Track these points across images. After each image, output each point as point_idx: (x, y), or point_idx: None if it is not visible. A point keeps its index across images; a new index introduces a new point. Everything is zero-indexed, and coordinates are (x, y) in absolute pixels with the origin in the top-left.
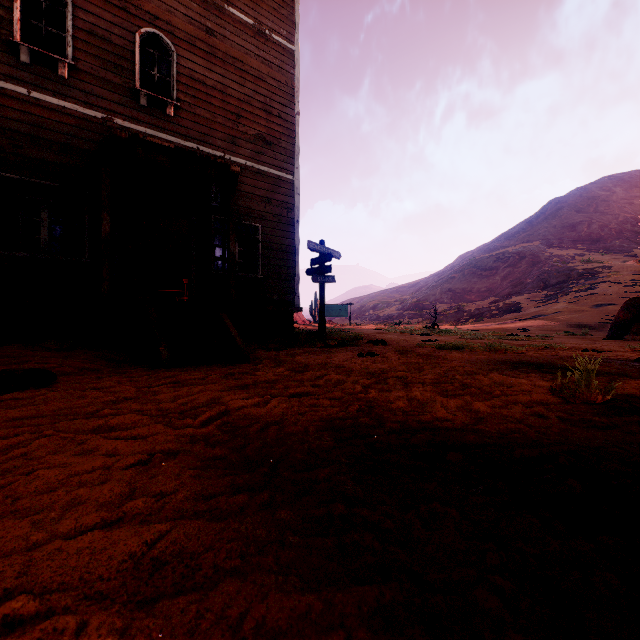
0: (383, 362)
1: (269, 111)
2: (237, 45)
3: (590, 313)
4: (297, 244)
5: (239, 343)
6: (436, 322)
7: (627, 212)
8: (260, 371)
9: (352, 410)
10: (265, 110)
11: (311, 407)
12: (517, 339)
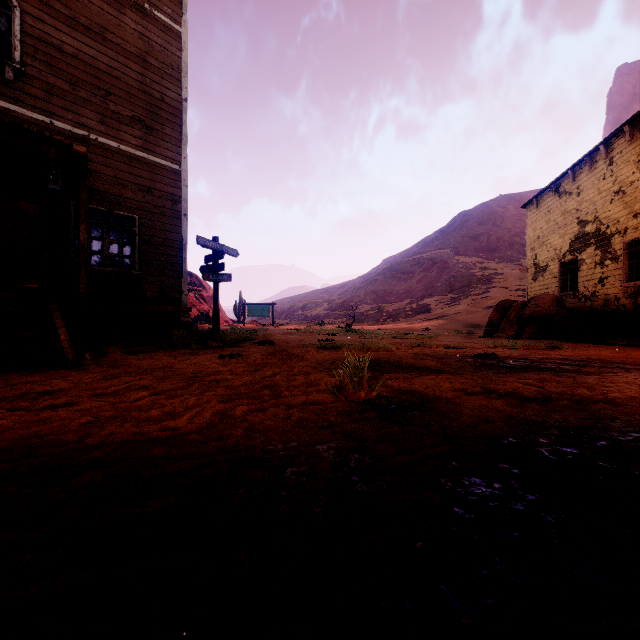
0: (234, 364)
1: (149, 93)
2: (107, 14)
3: (482, 314)
4: (185, 239)
5: (65, 347)
6: (358, 322)
7: (517, 227)
8: (62, 379)
9: (74, 424)
10: (144, 91)
11: (33, 422)
12: (408, 338)
